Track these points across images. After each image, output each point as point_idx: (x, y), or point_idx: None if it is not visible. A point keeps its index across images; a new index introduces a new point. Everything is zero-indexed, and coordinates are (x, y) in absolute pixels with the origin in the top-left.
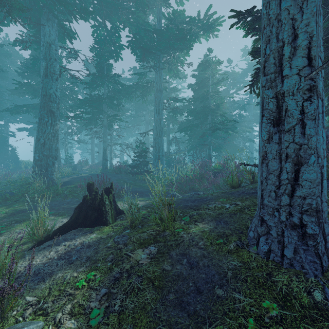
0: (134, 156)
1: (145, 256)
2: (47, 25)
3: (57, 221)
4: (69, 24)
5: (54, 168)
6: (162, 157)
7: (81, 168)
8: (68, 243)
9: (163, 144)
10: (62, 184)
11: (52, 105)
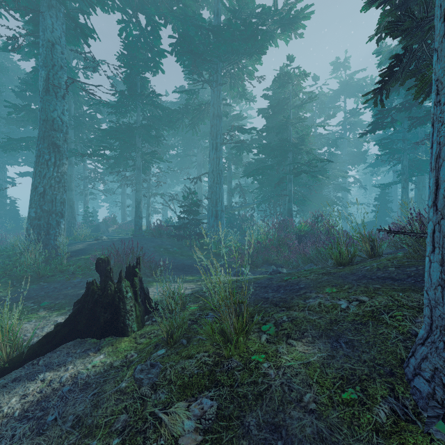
0: (181, 211)
1: (191, 426)
2: (48, 15)
3: (47, 321)
4: (83, 16)
5: (59, 230)
6: (221, 213)
7: (107, 228)
8: (49, 376)
9: (222, 194)
10: (72, 254)
11: (56, 135)
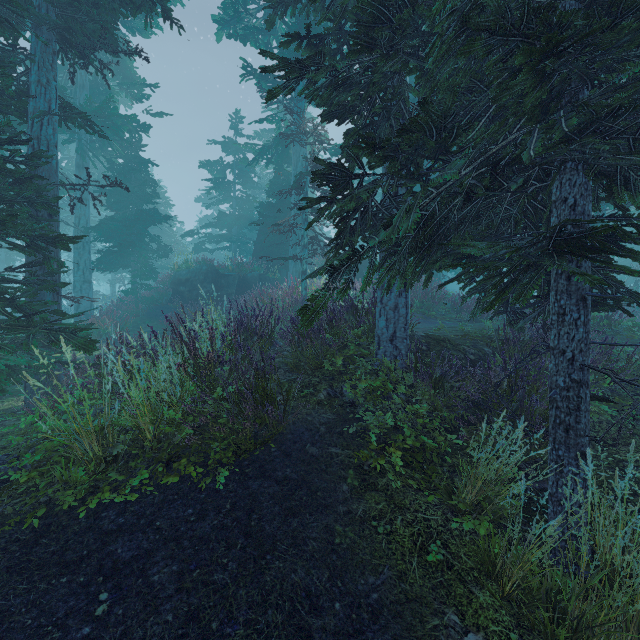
0: None
1: None
2: None
3: None
4: None
5: None
6: None
7: None
8: None
9: None
10: None
11: None
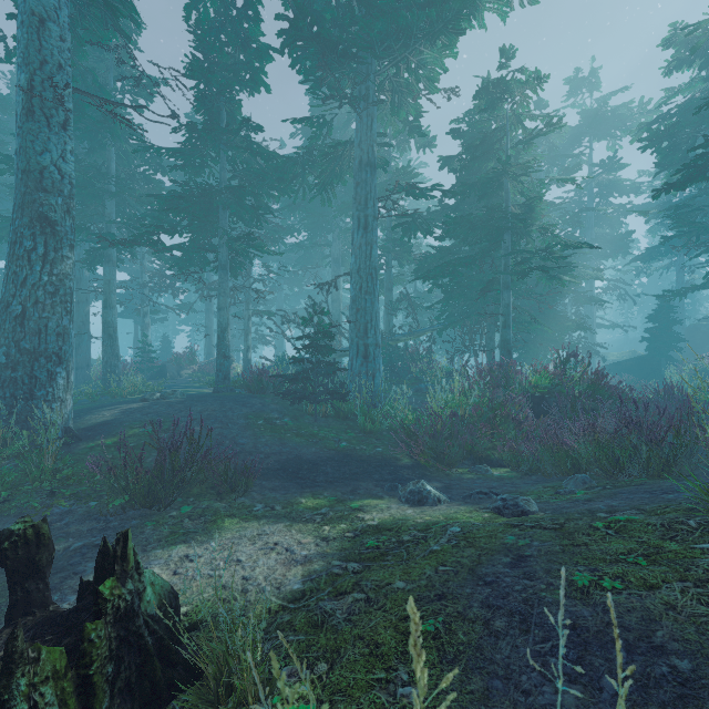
0: (297, 348)
1: None
2: None
3: None
4: None
5: (54, 389)
6: (374, 350)
7: (179, 371)
8: None
9: (377, 313)
10: (84, 435)
11: (49, 200)
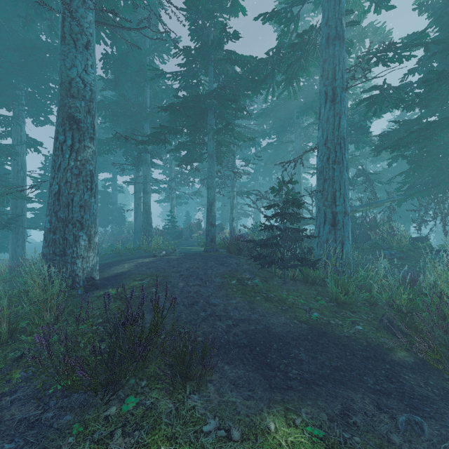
0: (266, 216)
1: None
2: None
3: None
4: None
5: (78, 248)
6: (343, 218)
7: (191, 234)
8: None
9: (345, 182)
10: (102, 284)
11: (75, 104)
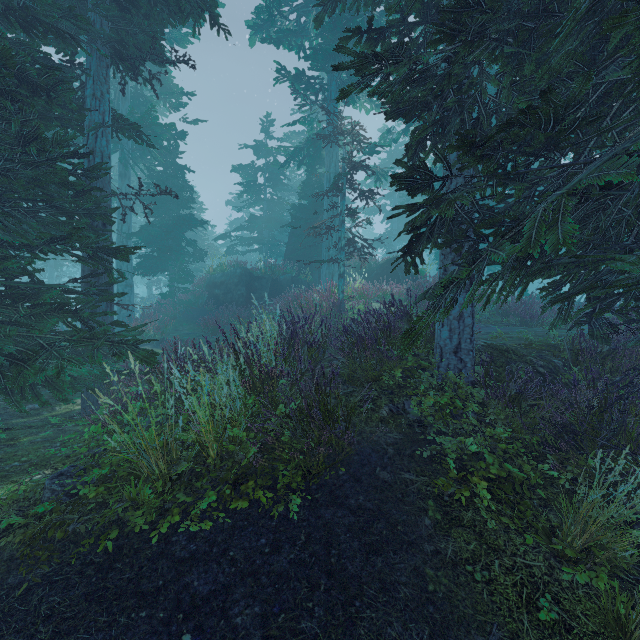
0: None
1: None
2: None
3: None
4: None
5: None
6: None
7: None
8: None
9: None
10: None
11: None
